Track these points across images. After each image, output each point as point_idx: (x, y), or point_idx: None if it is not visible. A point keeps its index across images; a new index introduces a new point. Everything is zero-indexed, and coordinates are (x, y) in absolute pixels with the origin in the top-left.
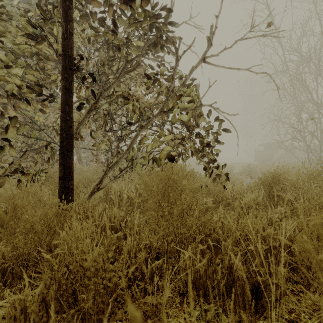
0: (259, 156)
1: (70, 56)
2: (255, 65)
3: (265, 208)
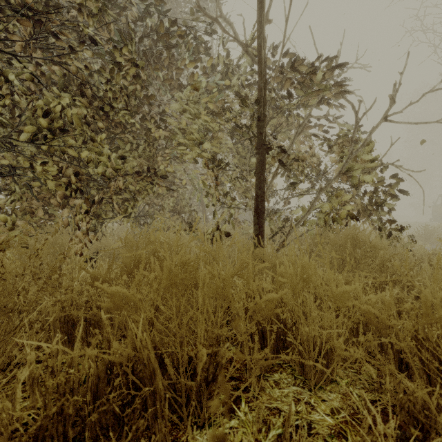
0: (441, 212)
1: (264, 134)
2: None
3: None
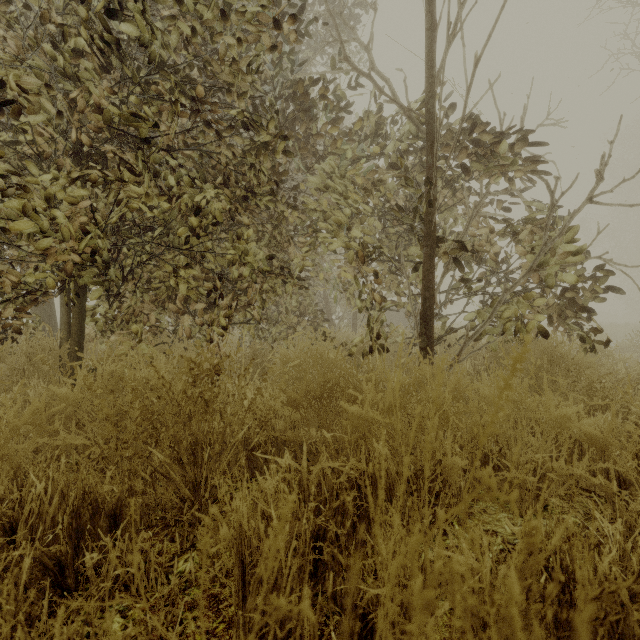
0: None
1: (434, 222)
2: None
3: None
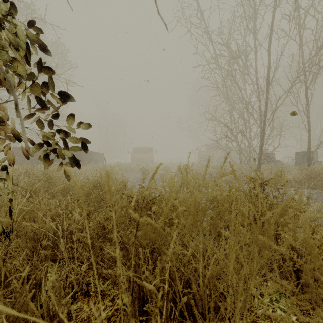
0: (202, 156)
1: None
2: None
3: None
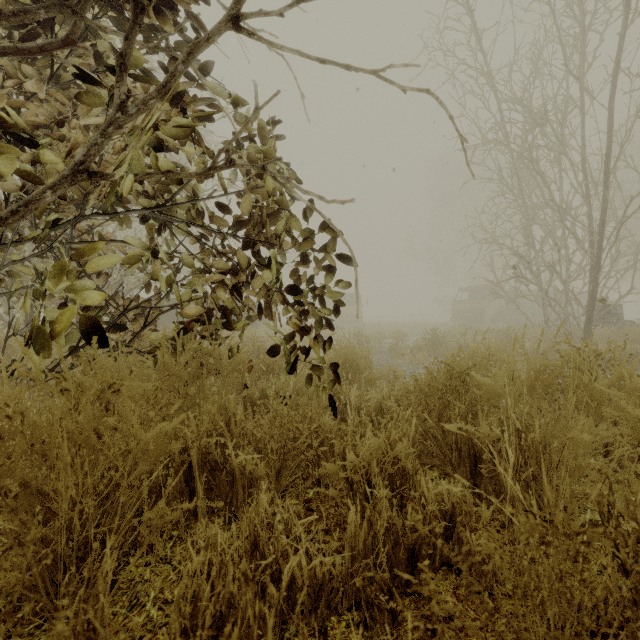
0: (460, 310)
1: None
2: (397, 65)
3: (414, 479)
